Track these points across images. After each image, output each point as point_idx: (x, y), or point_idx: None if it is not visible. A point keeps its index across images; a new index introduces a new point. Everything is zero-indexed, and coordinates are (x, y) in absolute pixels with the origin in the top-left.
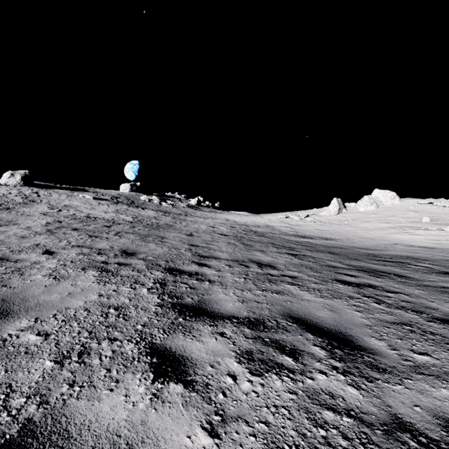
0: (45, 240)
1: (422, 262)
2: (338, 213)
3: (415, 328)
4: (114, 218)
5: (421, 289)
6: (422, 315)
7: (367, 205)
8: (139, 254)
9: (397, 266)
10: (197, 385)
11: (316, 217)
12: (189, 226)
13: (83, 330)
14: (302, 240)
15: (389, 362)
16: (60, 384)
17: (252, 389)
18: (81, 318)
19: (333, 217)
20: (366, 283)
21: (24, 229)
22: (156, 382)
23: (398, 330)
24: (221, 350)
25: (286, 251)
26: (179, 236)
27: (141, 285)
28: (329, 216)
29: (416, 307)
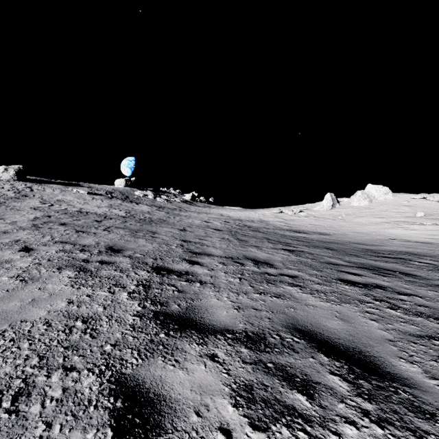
0: (28, 236)
1: (423, 258)
2: (332, 208)
3: None
4: (107, 213)
5: (434, 290)
6: None
7: (361, 200)
8: (126, 251)
9: (399, 263)
10: None
11: (310, 212)
12: (183, 221)
13: (33, 354)
14: (296, 235)
15: (434, 400)
16: None
17: None
18: (37, 335)
19: (327, 212)
20: (373, 283)
21: (9, 224)
22: None
23: (428, 347)
24: (211, 384)
25: (282, 247)
26: (171, 231)
27: (121, 288)
28: (322, 211)
29: (437, 313)
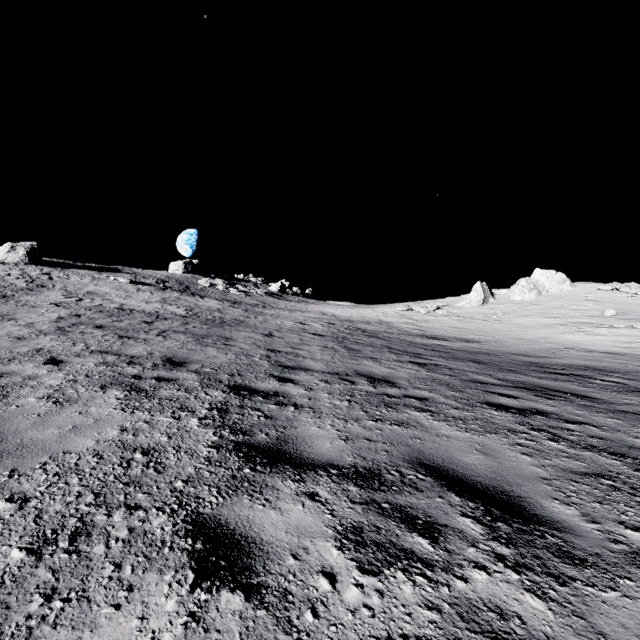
0: (52, 344)
1: (610, 374)
2: (483, 304)
3: (619, 483)
4: (159, 311)
5: (615, 417)
6: (626, 460)
7: (525, 293)
8: (191, 364)
9: (574, 382)
10: (268, 594)
11: (451, 309)
12: (268, 322)
13: (85, 490)
14: (431, 343)
15: (589, 545)
16: (29, 595)
17: (364, 600)
18: (87, 469)
19: (476, 310)
20: (532, 407)
21: (24, 327)
22: (198, 588)
23: (593, 487)
24: (311, 525)
25: (410, 359)
26: (252, 336)
27: (189, 412)
28: (470, 308)
29: (614, 447)
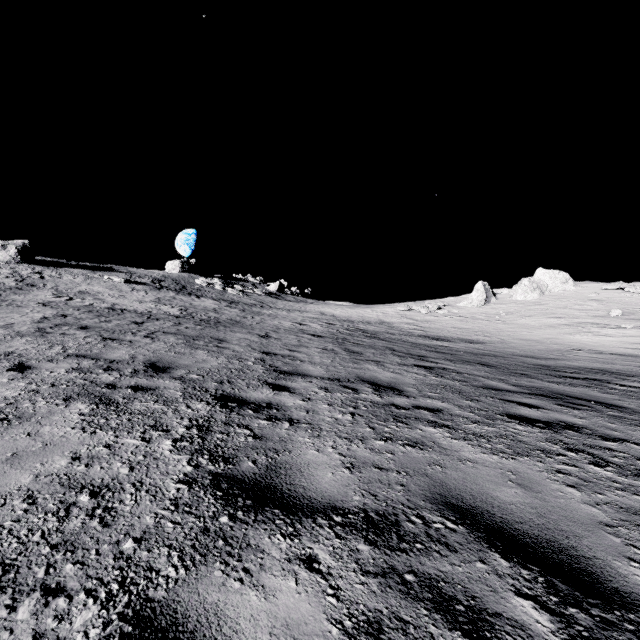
0: (26, 346)
1: (628, 378)
2: (485, 304)
3: None
4: (152, 311)
5: None
6: None
7: (528, 292)
8: (177, 369)
9: (593, 387)
10: None
11: (453, 309)
12: (265, 322)
13: None
14: (434, 344)
15: None
16: None
17: None
18: (7, 521)
19: (478, 310)
20: (560, 420)
21: (1, 328)
22: None
23: None
24: (306, 619)
25: (415, 362)
26: (247, 337)
27: (163, 432)
28: (471, 308)
29: None
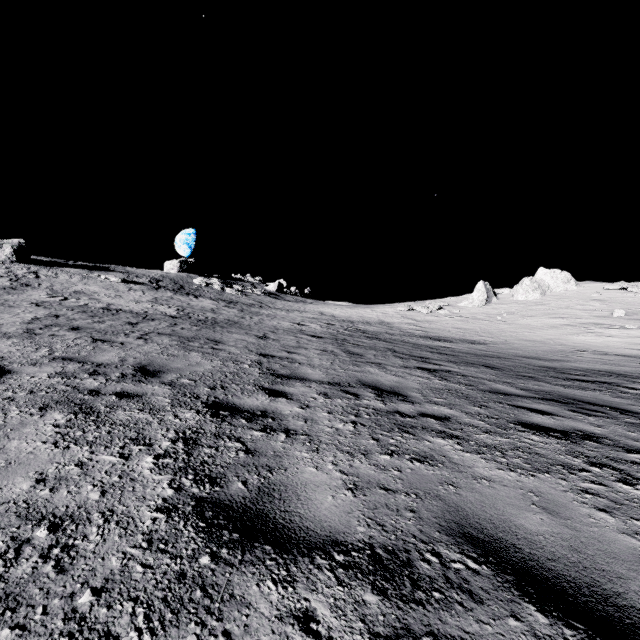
0: (11, 349)
1: (637, 381)
2: (486, 304)
3: None
4: (148, 311)
5: None
6: None
7: (529, 292)
8: (168, 373)
9: (604, 391)
10: None
11: (454, 309)
12: (264, 323)
13: None
14: (436, 345)
15: None
16: None
17: None
18: None
19: (479, 310)
20: (576, 428)
21: None
22: None
23: None
24: None
25: (417, 364)
26: (245, 339)
27: (144, 446)
28: (472, 308)
29: None
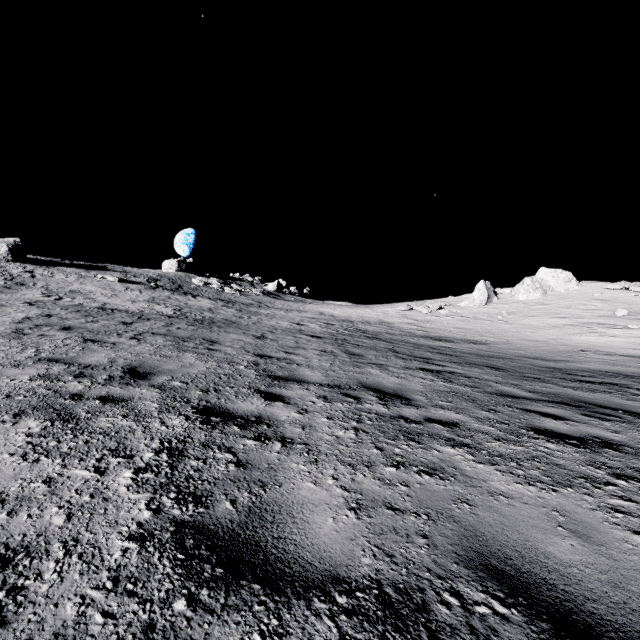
0: None
1: None
2: (486, 303)
3: None
4: (144, 310)
5: None
6: None
7: (530, 292)
8: (159, 375)
9: (614, 393)
10: None
11: (454, 309)
12: (262, 322)
13: None
14: (437, 345)
15: None
16: None
17: None
18: None
19: (479, 310)
20: (593, 435)
21: None
22: None
23: None
24: None
25: (420, 365)
26: (242, 339)
27: (124, 458)
28: (473, 308)
29: None
